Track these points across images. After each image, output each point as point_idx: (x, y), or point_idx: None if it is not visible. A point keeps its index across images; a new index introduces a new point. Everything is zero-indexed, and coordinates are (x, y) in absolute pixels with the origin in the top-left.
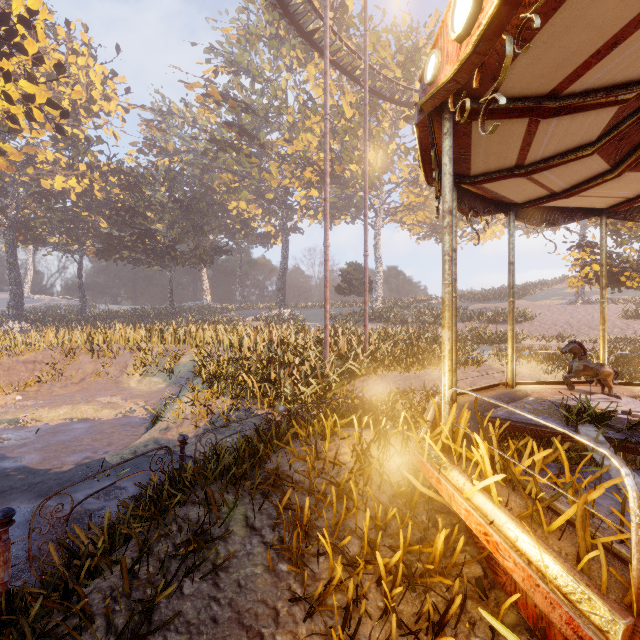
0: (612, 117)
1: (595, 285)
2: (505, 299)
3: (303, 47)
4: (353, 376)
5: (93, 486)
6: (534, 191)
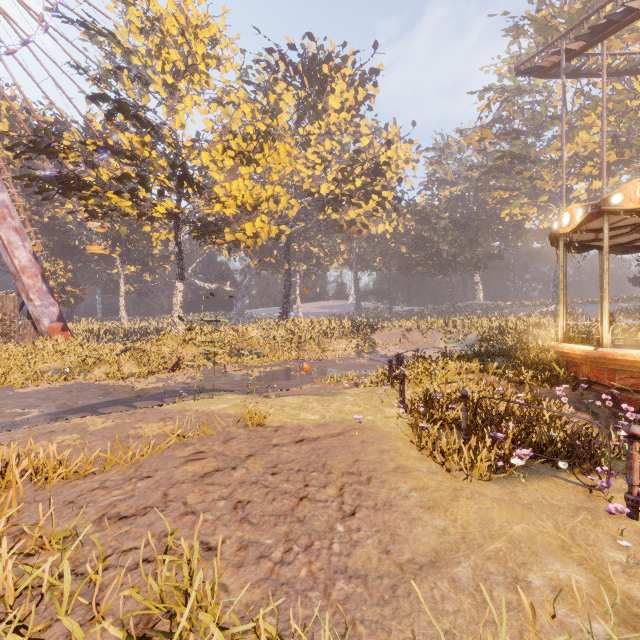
0: (638, 233)
1: None
2: None
3: None
4: None
5: None
6: None
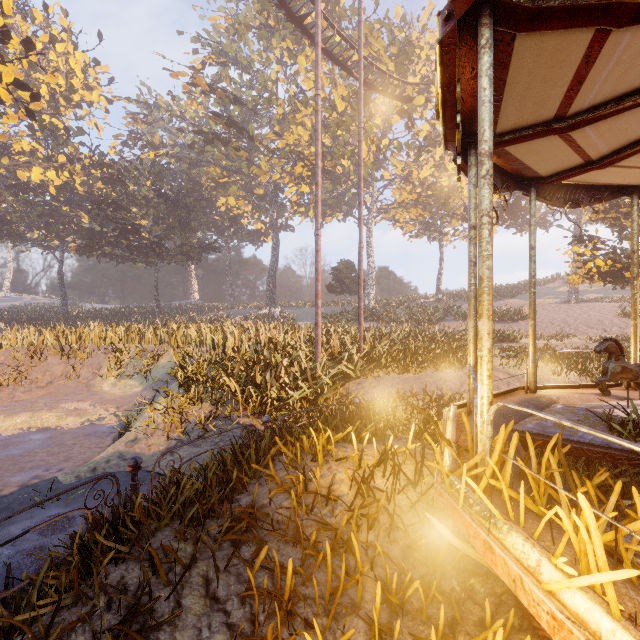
0: None
1: (596, 282)
2: (498, 298)
3: (294, 38)
4: (347, 378)
5: (34, 515)
6: (566, 159)
